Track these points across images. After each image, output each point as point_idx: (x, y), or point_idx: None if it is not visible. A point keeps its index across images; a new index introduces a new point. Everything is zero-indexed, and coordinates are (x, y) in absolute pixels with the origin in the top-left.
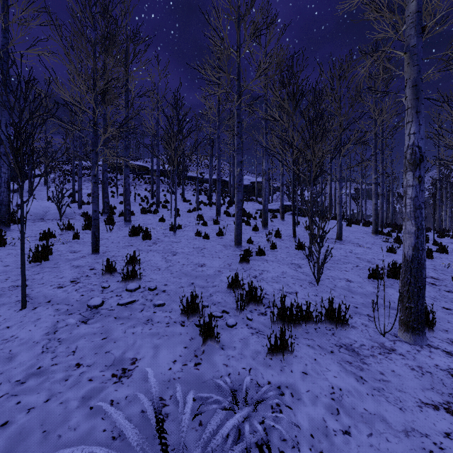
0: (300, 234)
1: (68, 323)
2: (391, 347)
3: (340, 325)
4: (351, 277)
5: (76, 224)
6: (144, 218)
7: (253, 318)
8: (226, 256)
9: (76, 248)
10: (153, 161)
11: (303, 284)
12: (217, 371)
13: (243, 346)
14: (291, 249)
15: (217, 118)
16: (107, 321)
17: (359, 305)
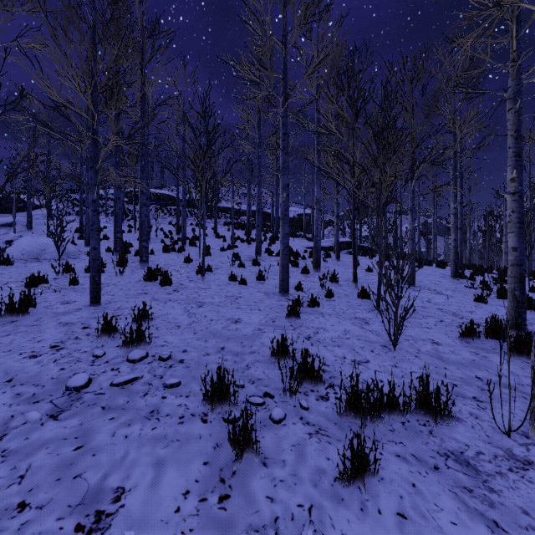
0: (361, 278)
1: (27, 420)
2: (524, 458)
3: (438, 416)
4: (437, 337)
5: (78, 265)
6: (165, 257)
7: (309, 406)
8: (268, 308)
9: (71, 297)
10: (181, 190)
11: (374, 349)
12: (256, 512)
13: (298, 459)
14: (352, 298)
15: (257, 134)
16: (89, 415)
17: (458, 381)
